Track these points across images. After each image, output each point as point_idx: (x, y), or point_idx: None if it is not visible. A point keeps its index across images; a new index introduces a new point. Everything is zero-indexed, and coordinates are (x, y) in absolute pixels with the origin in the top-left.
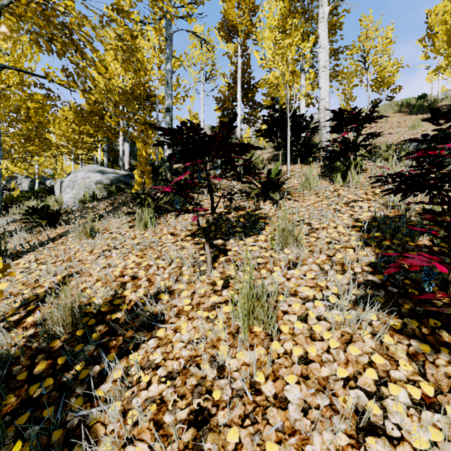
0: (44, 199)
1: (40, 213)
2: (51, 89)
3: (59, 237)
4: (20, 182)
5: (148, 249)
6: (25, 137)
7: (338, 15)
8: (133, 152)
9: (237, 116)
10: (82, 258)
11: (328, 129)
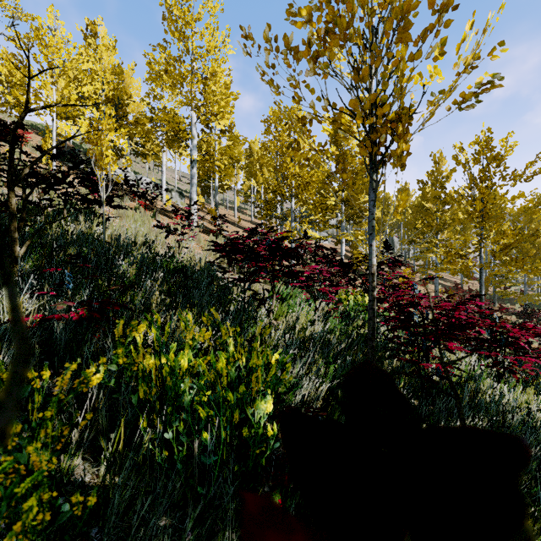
0: None
1: None
2: None
3: None
4: None
5: None
6: None
7: None
8: None
9: None
10: None
11: None
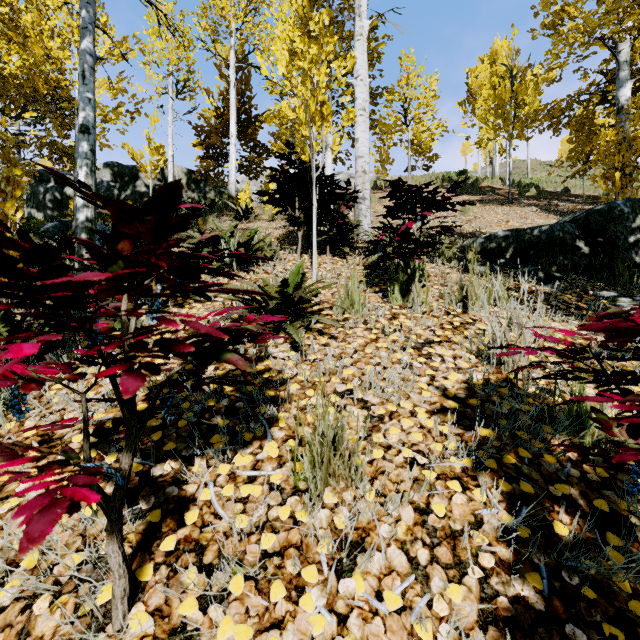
0: None
1: None
2: None
3: None
4: None
5: None
6: None
7: (378, 40)
8: (36, 196)
9: (230, 161)
10: None
11: (368, 203)
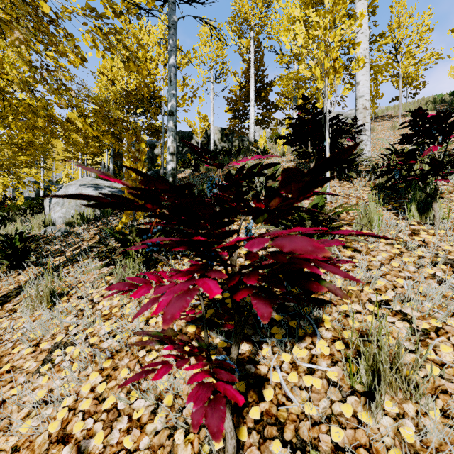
0: (38, 213)
1: (0, 253)
2: (3, 89)
3: (16, 292)
4: (27, 188)
5: (122, 354)
6: (17, 146)
7: None
8: None
9: (250, 118)
10: (16, 364)
11: (369, 133)
